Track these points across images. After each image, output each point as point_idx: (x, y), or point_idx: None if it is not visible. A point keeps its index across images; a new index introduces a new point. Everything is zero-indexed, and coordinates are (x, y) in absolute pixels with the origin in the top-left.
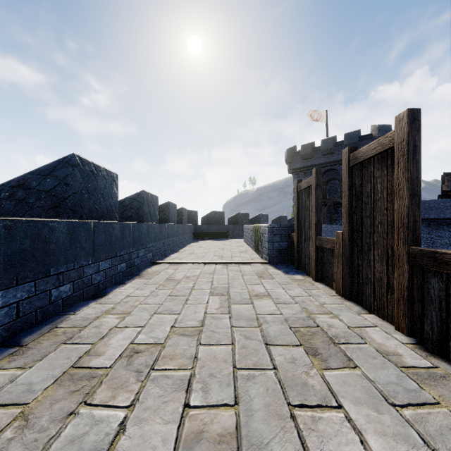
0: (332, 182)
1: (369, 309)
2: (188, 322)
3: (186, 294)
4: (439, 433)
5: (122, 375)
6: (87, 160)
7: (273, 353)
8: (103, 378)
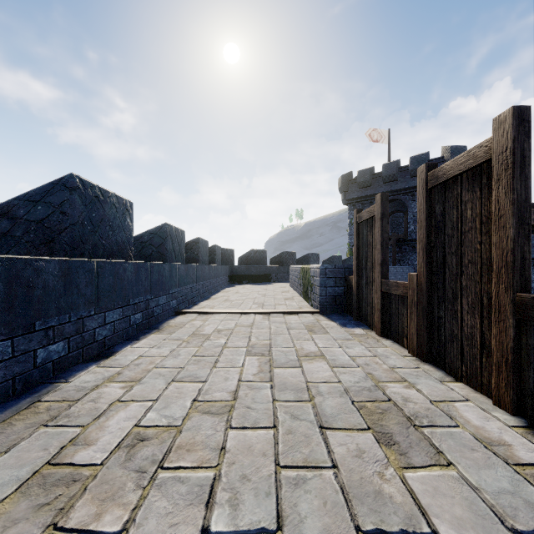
0: (396, 215)
1: (455, 374)
2: (216, 393)
3: (215, 354)
4: None
5: (117, 477)
6: (90, 182)
7: (330, 441)
8: (90, 480)
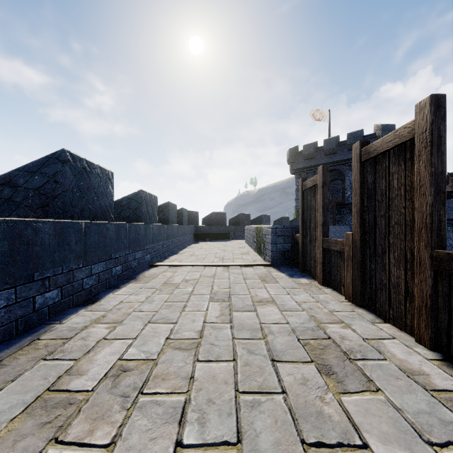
0: (335, 183)
1: (384, 317)
2: (185, 332)
3: (184, 300)
4: None
5: (105, 401)
6: (78, 156)
7: (280, 371)
8: (83, 403)
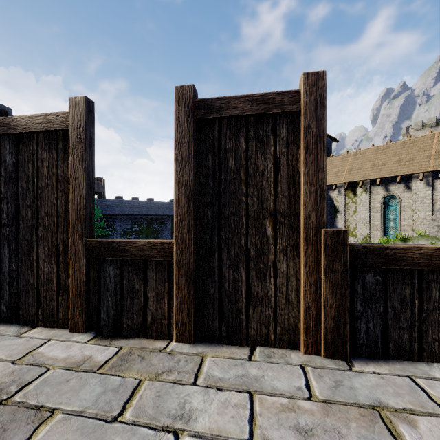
0: None
1: (31, 322)
2: None
3: None
4: (154, 408)
5: None
6: None
7: None
8: None
